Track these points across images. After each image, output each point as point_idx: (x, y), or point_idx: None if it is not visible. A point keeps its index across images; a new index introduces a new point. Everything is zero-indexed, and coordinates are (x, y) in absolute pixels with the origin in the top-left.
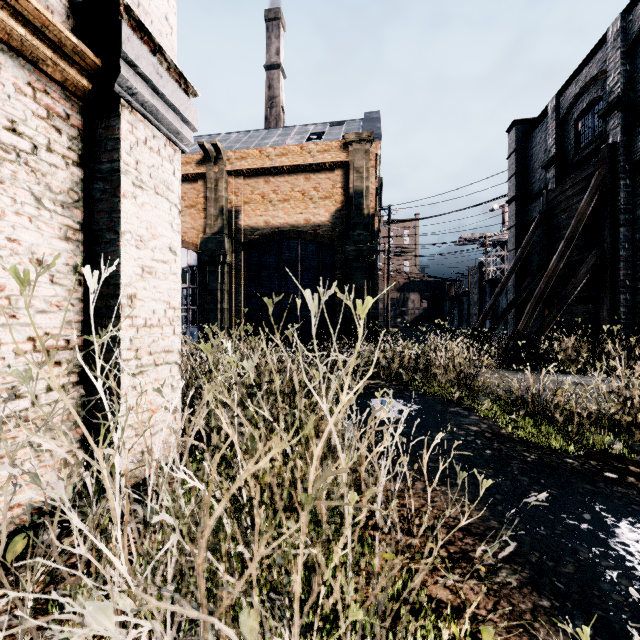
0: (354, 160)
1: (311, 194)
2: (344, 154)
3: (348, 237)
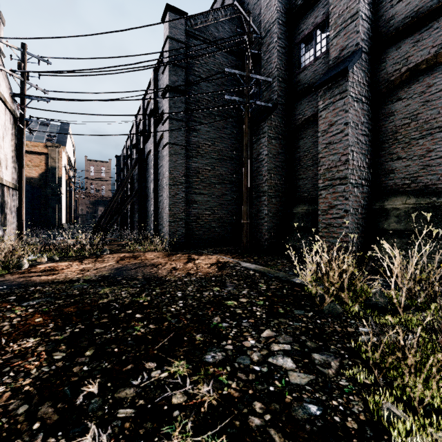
0: (51, 154)
1: (28, 163)
2: (46, 150)
3: (48, 186)
